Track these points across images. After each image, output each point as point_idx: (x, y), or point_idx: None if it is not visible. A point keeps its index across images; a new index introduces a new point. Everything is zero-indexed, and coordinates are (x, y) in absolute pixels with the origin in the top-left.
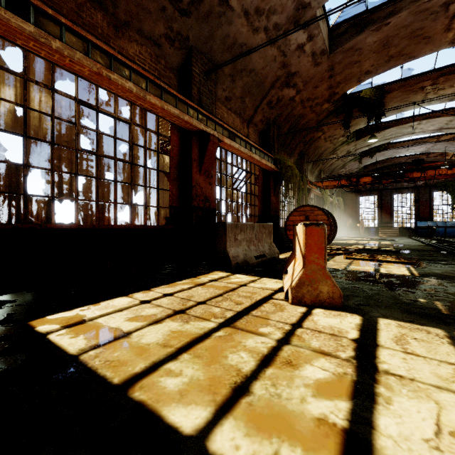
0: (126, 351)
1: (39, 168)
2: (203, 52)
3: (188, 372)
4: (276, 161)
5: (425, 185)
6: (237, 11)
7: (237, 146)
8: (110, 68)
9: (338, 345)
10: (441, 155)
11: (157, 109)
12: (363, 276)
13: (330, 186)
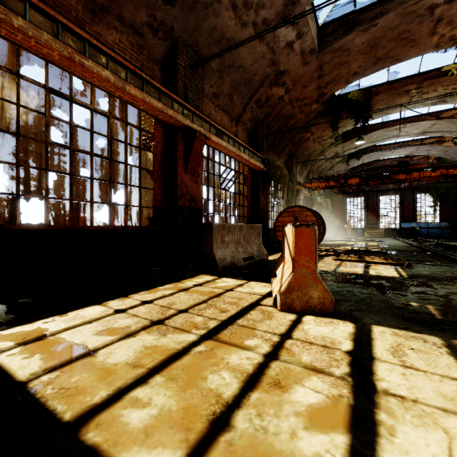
0: (88, 374)
1: (1, 162)
2: (189, 45)
3: (158, 400)
4: (265, 160)
5: (409, 188)
6: (224, 3)
7: (225, 144)
8: (84, 54)
9: (331, 360)
10: (424, 158)
11: (138, 102)
12: (353, 278)
13: (319, 187)
